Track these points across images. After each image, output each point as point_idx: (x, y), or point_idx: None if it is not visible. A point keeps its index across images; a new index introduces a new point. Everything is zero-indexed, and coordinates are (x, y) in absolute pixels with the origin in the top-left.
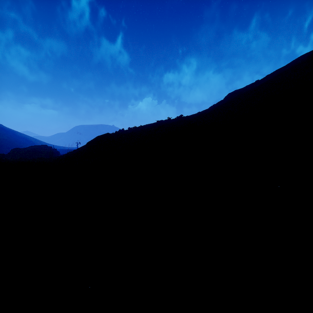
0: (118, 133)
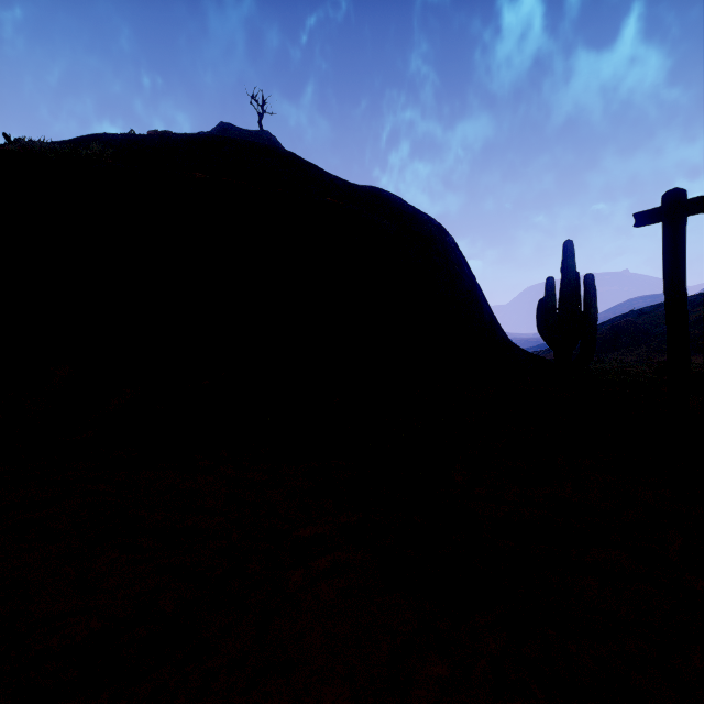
0: (645, 312)
